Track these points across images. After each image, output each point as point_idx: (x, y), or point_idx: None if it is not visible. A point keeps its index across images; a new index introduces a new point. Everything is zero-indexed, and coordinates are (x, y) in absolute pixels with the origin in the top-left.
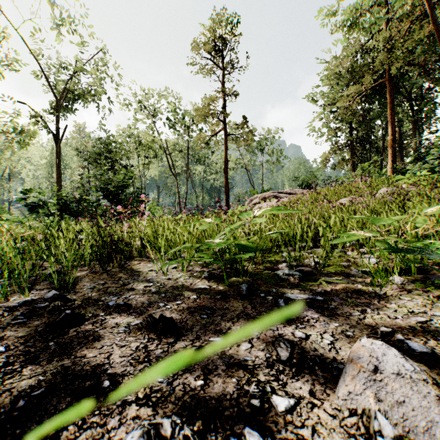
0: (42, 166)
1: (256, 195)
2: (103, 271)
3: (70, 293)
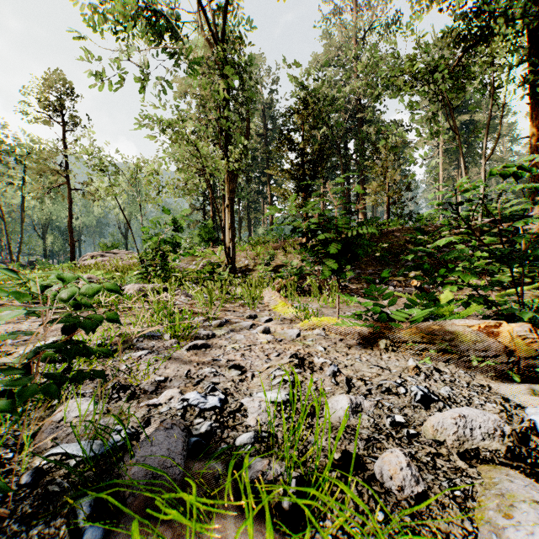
0: None
1: (88, 253)
2: None
3: None
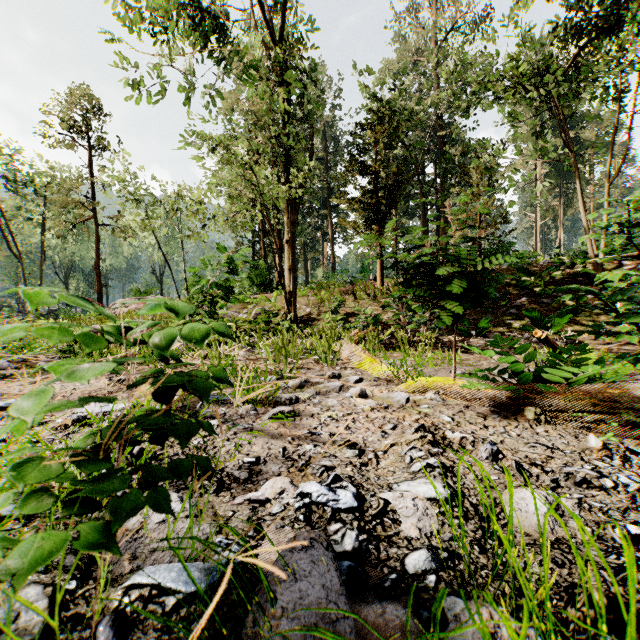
0: None
1: (119, 300)
2: None
3: None
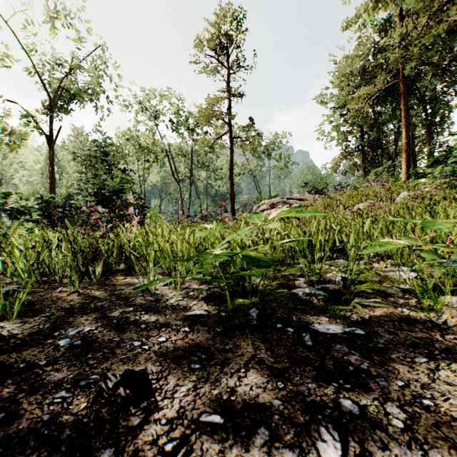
0: (37, 171)
1: (264, 201)
2: (73, 290)
3: (15, 323)
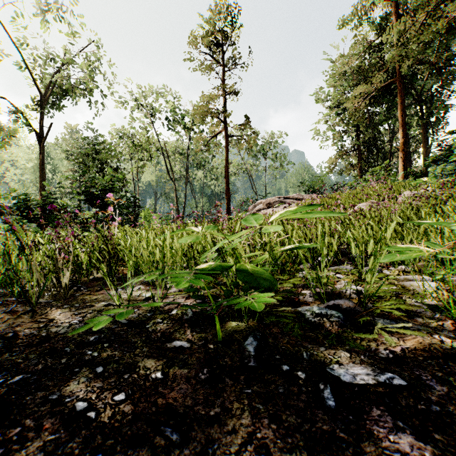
0: (29, 169)
1: (260, 201)
2: (26, 309)
3: None
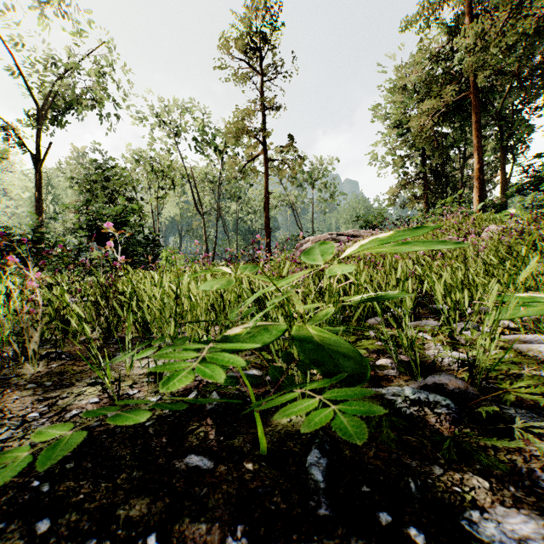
0: (26, 200)
1: (308, 238)
2: None
3: None
